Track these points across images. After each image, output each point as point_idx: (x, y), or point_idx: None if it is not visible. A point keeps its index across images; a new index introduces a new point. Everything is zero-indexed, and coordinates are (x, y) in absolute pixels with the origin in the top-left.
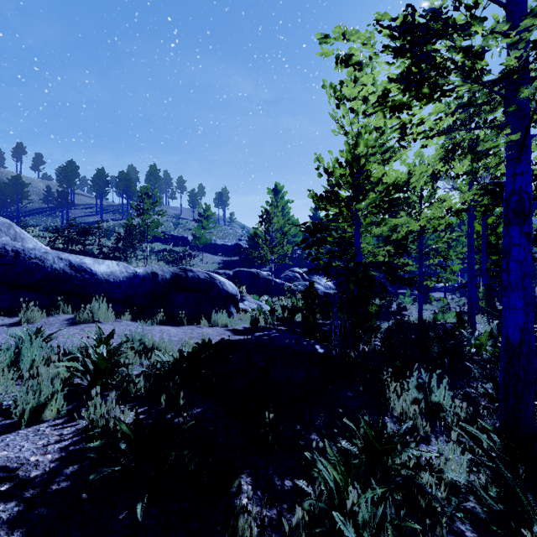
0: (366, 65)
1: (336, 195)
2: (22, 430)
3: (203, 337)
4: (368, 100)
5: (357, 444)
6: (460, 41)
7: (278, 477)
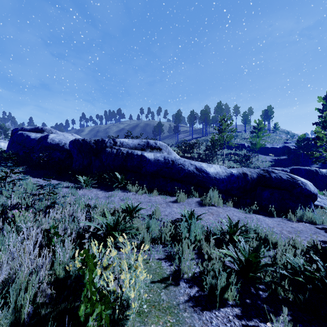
0: None
1: None
2: (216, 311)
3: (311, 239)
4: None
5: None
6: None
7: None
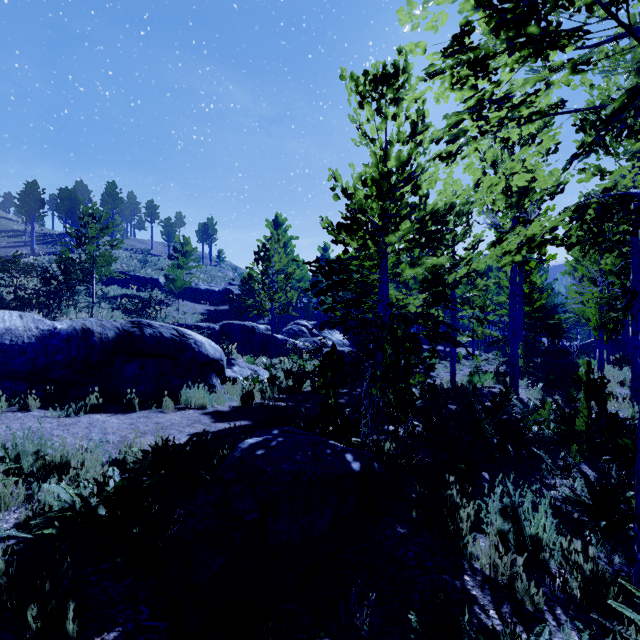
0: None
1: (359, 224)
2: None
3: (159, 436)
4: (400, 100)
5: None
6: None
7: None
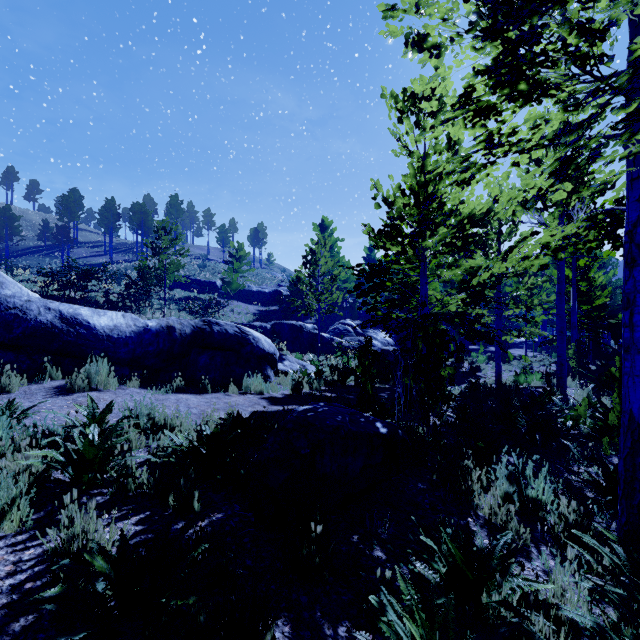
0: (446, 50)
1: (398, 230)
2: None
3: (231, 410)
4: (438, 112)
5: (440, 571)
6: (573, 16)
7: (329, 623)
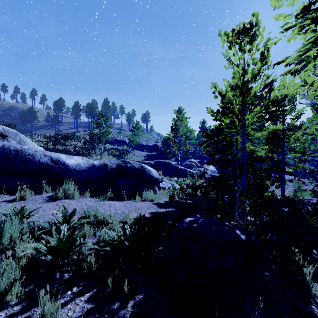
0: None
1: (229, 110)
2: None
3: (139, 212)
4: (253, 41)
5: None
6: None
7: None
